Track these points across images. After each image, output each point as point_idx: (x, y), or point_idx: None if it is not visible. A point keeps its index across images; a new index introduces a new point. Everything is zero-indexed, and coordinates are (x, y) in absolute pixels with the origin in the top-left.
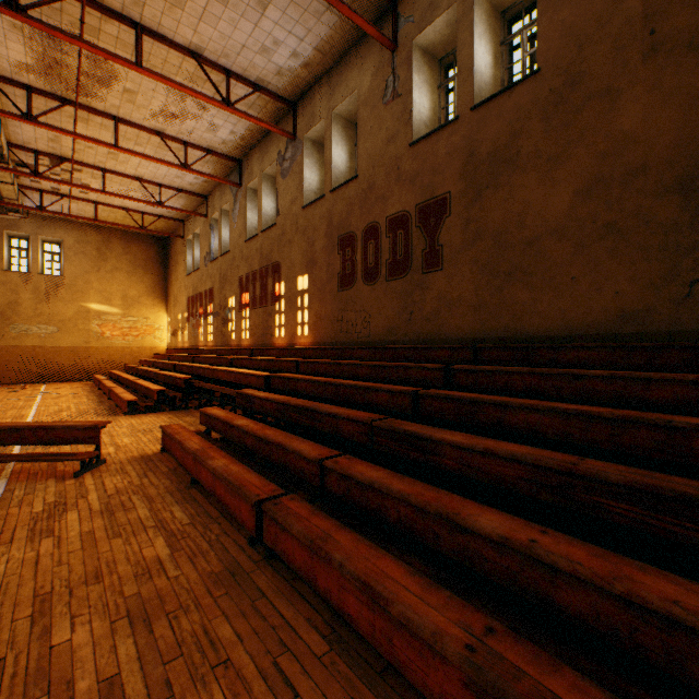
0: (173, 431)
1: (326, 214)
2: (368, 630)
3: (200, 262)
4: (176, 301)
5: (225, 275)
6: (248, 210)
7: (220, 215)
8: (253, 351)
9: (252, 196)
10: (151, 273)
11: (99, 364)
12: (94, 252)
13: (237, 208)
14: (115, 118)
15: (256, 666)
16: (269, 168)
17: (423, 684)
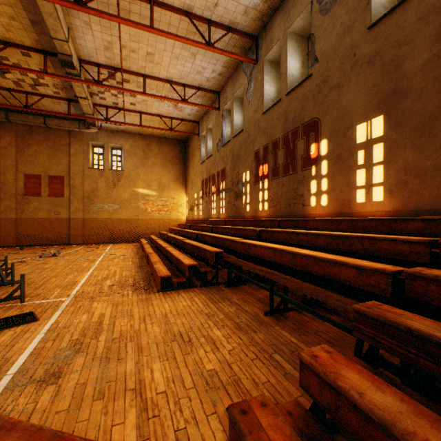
0: None
1: (437, 4)
2: None
3: (212, 150)
4: (192, 185)
5: (237, 154)
6: (265, 82)
7: (232, 102)
8: (280, 222)
9: (269, 68)
10: (175, 166)
11: (144, 230)
12: (140, 153)
13: (252, 85)
14: (150, 1)
15: None
16: (296, 21)
17: None
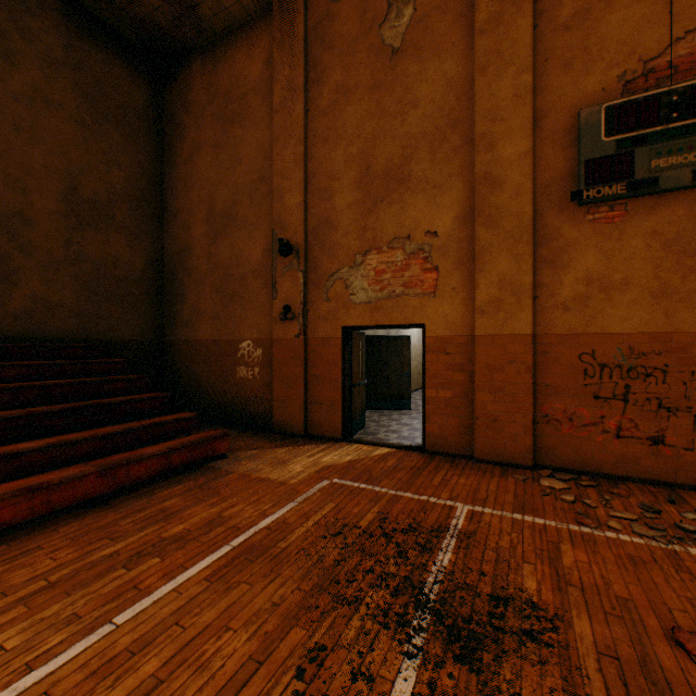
0: None
1: None
2: (29, 514)
3: None
4: None
5: None
6: None
7: None
8: None
9: None
10: None
11: None
12: None
13: None
14: None
15: (1, 567)
16: None
17: (76, 499)
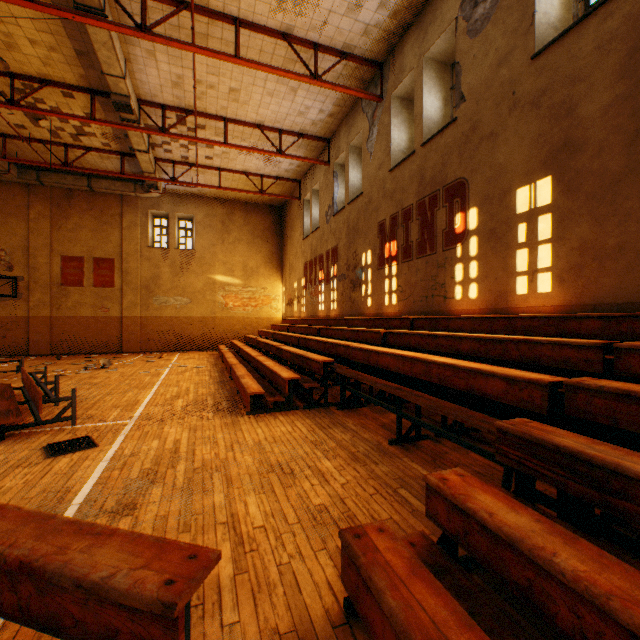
0: (408, 617)
1: (621, 29)
2: None
3: (319, 220)
4: (291, 269)
5: (355, 226)
6: (393, 127)
7: (346, 154)
8: (414, 321)
9: (398, 107)
10: (267, 243)
11: (223, 334)
12: (219, 225)
13: (375, 131)
14: (235, 21)
15: None
16: (436, 44)
17: None
